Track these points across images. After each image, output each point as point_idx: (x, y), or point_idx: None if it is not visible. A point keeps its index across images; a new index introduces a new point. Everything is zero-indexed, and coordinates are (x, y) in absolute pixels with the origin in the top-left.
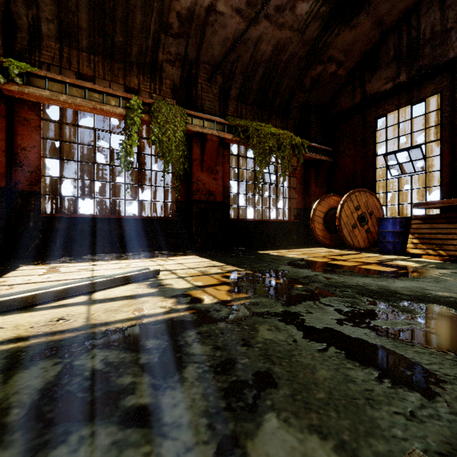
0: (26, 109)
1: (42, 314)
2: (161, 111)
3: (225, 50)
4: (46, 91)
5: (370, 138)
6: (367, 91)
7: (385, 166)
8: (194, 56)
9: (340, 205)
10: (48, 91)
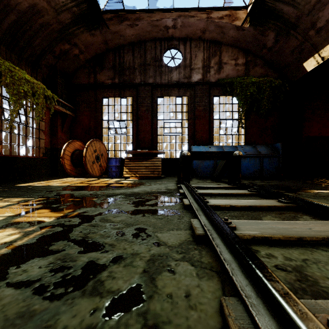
0: None
1: None
2: None
3: None
4: None
5: (100, 108)
6: (98, 78)
7: (108, 128)
8: None
9: (85, 148)
10: None
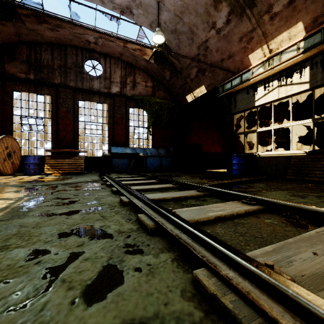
0: None
1: None
2: None
3: None
4: None
5: (9, 101)
6: (6, 68)
7: (21, 123)
8: None
9: None
10: None
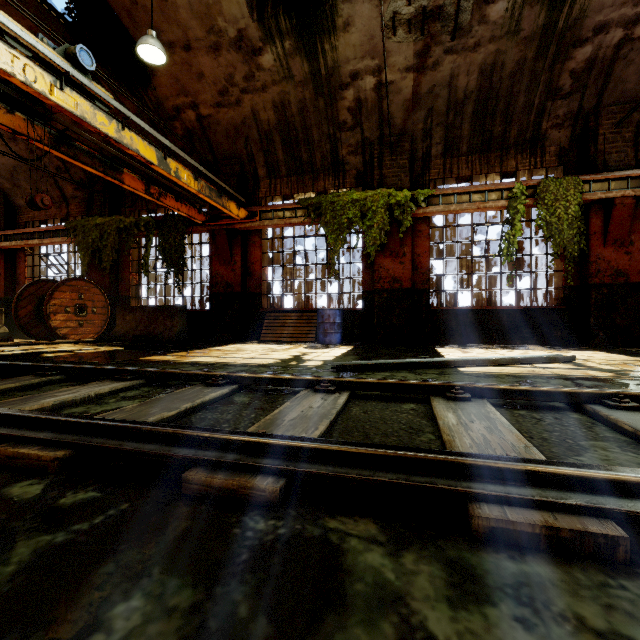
0: (420, 223)
1: (516, 368)
2: (548, 189)
3: None
4: (440, 207)
5: None
6: None
7: None
8: (592, 104)
9: None
10: (442, 205)
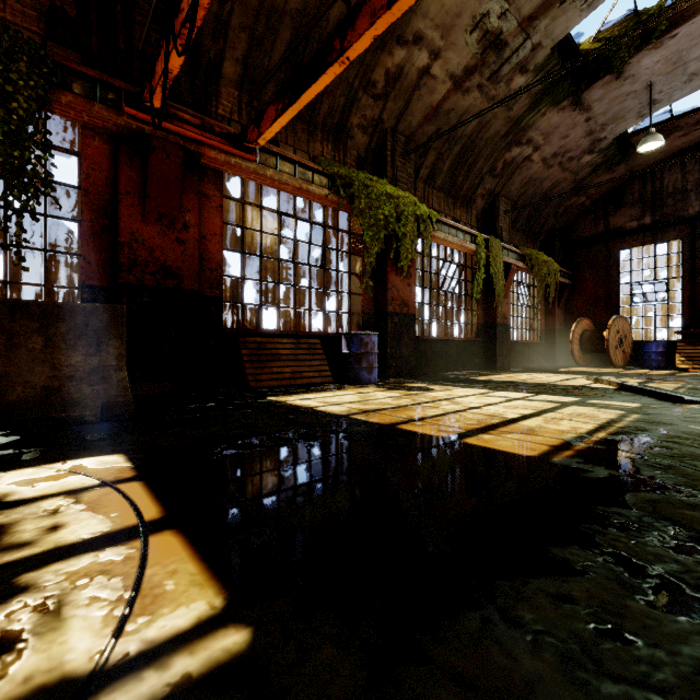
0: None
1: None
2: (493, 245)
3: (520, 186)
4: (443, 234)
5: (614, 267)
6: (611, 223)
7: (630, 294)
8: (498, 190)
9: (608, 329)
10: (444, 233)
